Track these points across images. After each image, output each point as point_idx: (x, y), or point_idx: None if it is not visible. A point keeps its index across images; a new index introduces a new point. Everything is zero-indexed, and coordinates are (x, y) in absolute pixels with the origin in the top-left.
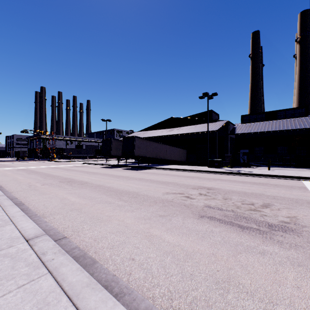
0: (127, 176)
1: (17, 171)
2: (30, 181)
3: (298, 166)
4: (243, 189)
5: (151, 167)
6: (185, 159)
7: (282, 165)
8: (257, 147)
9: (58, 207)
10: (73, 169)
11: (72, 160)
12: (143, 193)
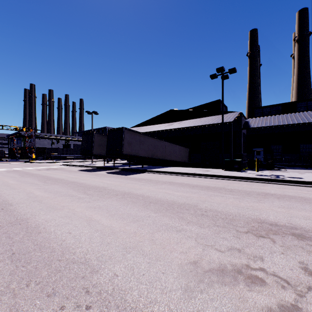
0: (104, 187)
1: None
2: None
3: None
4: None
5: (146, 170)
6: (187, 159)
7: (311, 167)
8: (274, 145)
9: None
10: (36, 173)
11: (55, 160)
12: (110, 276)
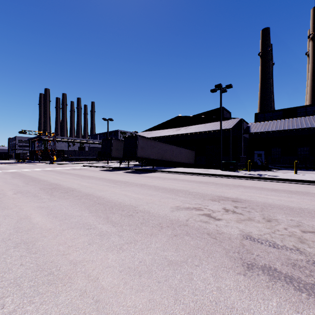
0: (127, 181)
1: (3, 174)
2: (4, 188)
3: None
4: (283, 202)
5: (156, 170)
6: (194, 161)
7: (305, 168)
8: (274, 148)
9: (0, 237)
10: (68, 172)
11: (73, 162)
12: (143, 208)
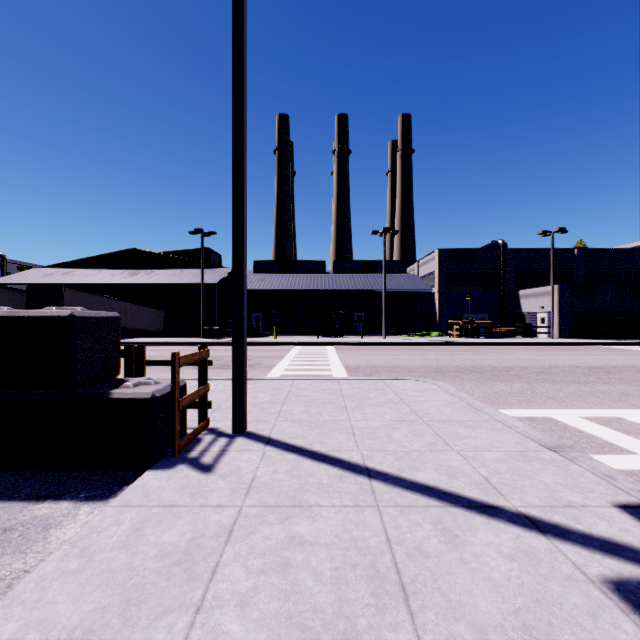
0: None
1: None
2: None
3: (311, 334)
4: None
5: None
6: (163, 327)
7: (298, 333)
8: (274, 309)
9: None
10: None
11: None
12: None
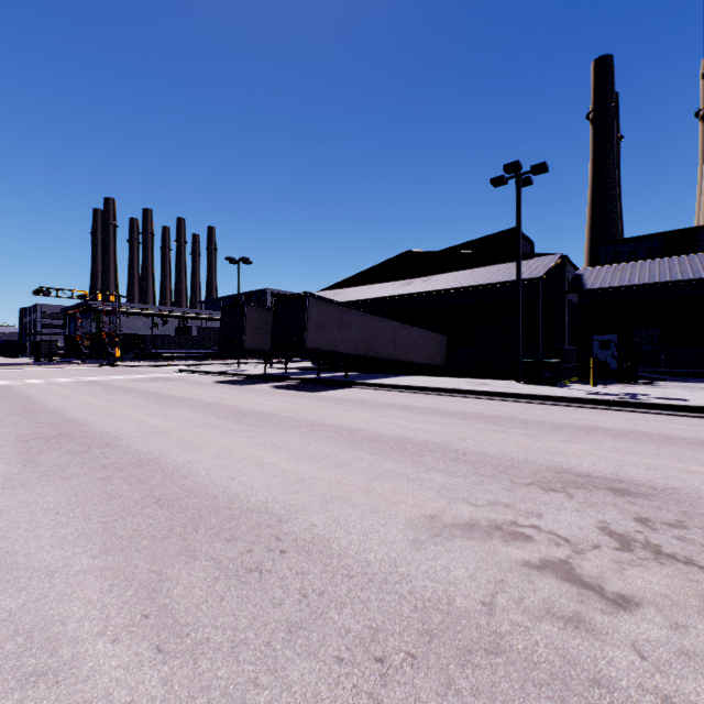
0: (274, 413)
1: None
2: None
3: None
4: None
5: (354, 383)
6: (444, 359)
7: None
8: (643, 328)
9: None
10: (135, 387)
11: (162, 362)
12: (307, 525)
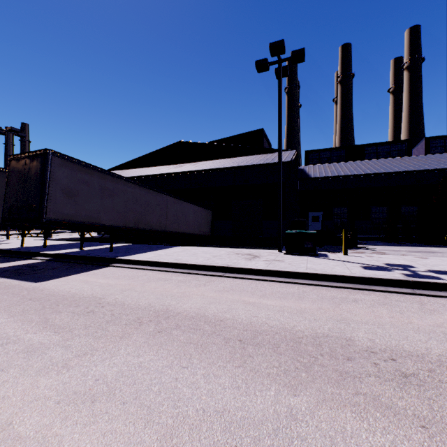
0: None
1: None
2: None
3: (431, 242)
4: None
5: (114, 260)
6: (209, 229)
7: (394, 240)
8: (338, 207)
9: None
10: None
11: None
12: None
